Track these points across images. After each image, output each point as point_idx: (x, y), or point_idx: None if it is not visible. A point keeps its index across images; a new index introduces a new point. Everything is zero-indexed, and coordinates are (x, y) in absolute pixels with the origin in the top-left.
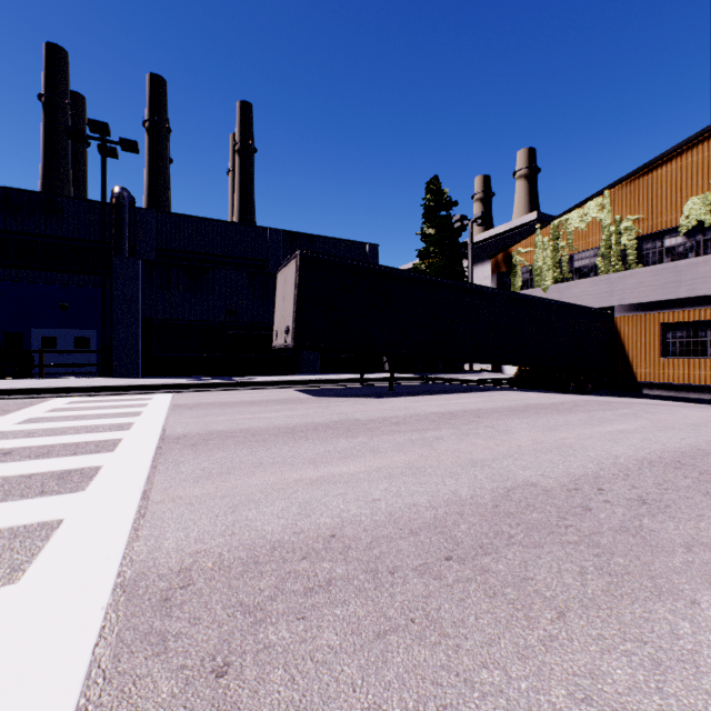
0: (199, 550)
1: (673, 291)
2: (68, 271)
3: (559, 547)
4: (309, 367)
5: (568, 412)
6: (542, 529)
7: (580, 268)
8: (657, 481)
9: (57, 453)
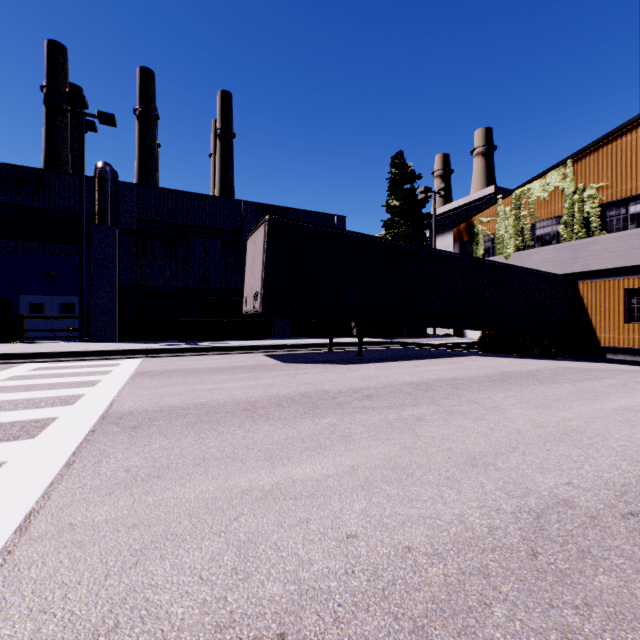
0: None
1: (639, 257)
2: (54, 241)
3: None
4: (280, 331)
5: (551, 382)
6: (635, 621)
7: (542, 236)
8: None
9: None
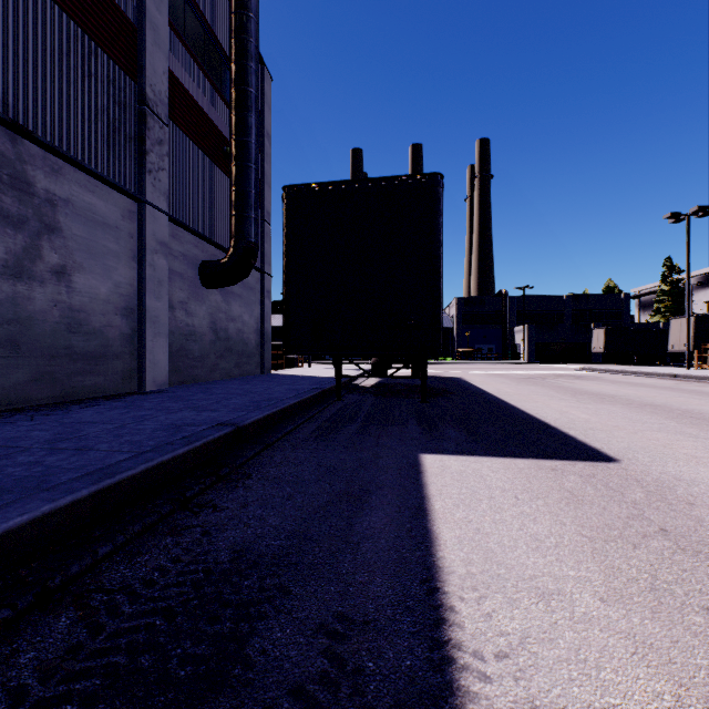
0: None
1: None
2: (486, 324)
3: None
4: (596, 359)
5: None
6: None
7: None
8: None
9: None
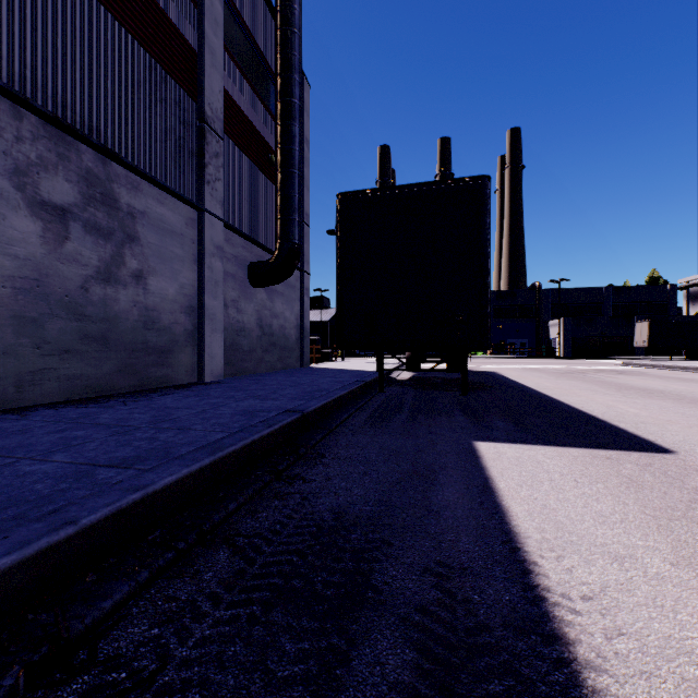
0: None
1: None
2: (518, 317)
3: None
4: (638, 354)
5: None
6: None
7: None
8: None
9: None
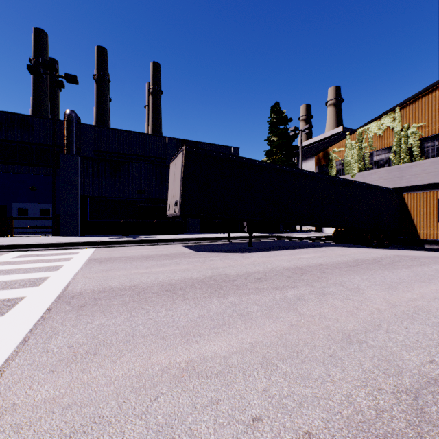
0: None
1: None
2: (36, 165)
3: None
4: (193, 228)
5: (393, 268)
6: None
7: (378, 161)
8: None
9: None
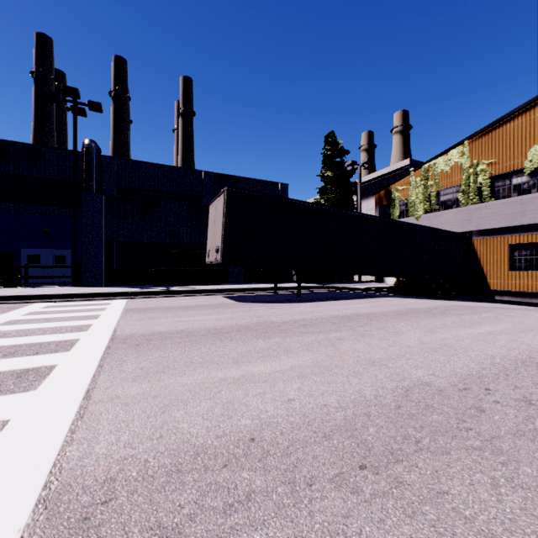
0: (126, 456)
1: (519, 219)
2: (49, 204)
3: (465, 453)
4: (234, 278)
5: (442, 316)
6: (445, 432)
7: (445, 201)
8: (534, 381)
9: (22, 353)
